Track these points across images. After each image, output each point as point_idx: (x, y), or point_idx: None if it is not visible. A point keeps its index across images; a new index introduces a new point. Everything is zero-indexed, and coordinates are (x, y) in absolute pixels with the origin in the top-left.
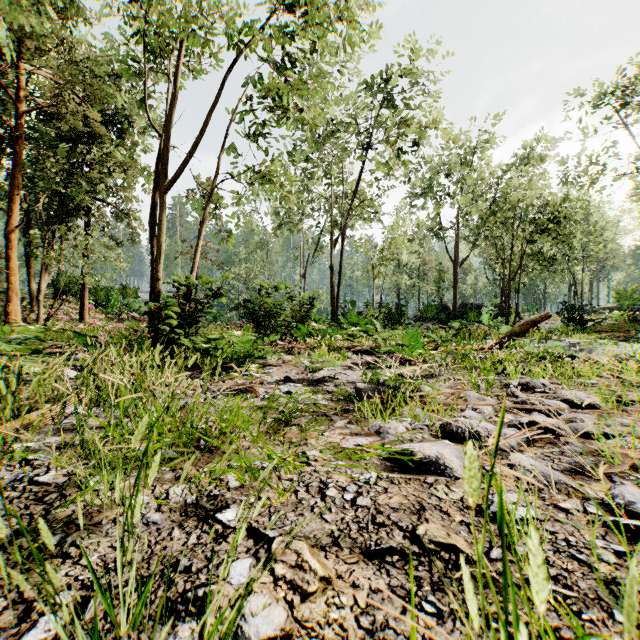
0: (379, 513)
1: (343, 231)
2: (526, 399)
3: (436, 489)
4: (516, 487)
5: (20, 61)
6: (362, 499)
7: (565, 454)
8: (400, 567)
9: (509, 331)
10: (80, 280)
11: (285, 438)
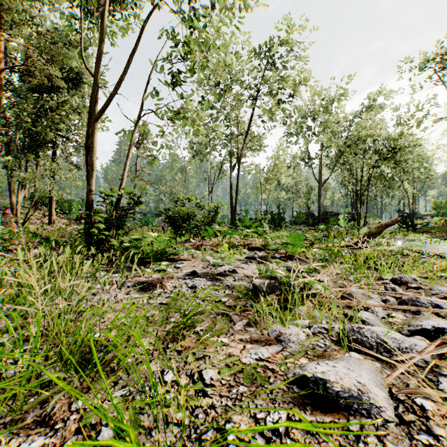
0: None
1: (239, 159)
2: (413, 298)
3: (368, 446)
4: None
5: None
6: None
7: None
8: None
9: (367, 232)
10: (48, 194)
11: (182, 348)
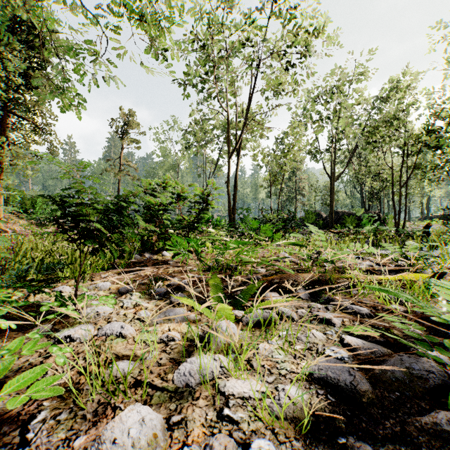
0: None
1: (239, 146)
2: None
3: None
4: None
5: None
6: None
7: None
8: None
9: None
10: None
11: None
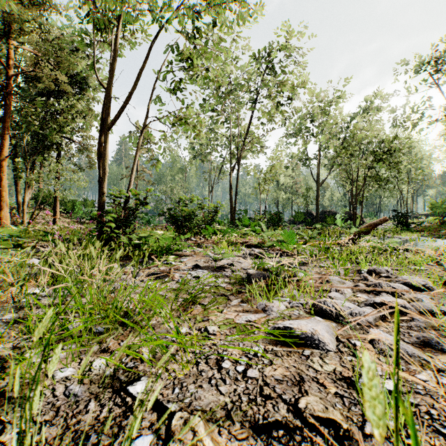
0: (266, 385)
1: (239, 160)
2: (376, 283)
3: (312, 361)
4: (378, 359)
5: (9, 39)
6: (251, 371)
7: (412, 328)
8: (285, 442)
9: (357, 231)
10: (53, 195)
11: (192, 315)
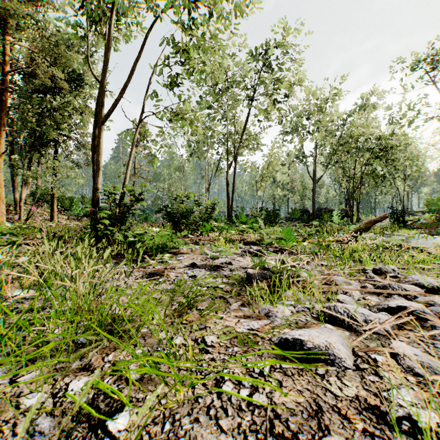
0: (276, 417)
1: (236, 157)
2: (386, 284)
3: (329, 382)
4: (406, 380)
5: (5, 35)
6: (258, 396)
7: (435, 338)
8: None
9: (357, 228)
10: (50, 192)
11: (187, 321)
